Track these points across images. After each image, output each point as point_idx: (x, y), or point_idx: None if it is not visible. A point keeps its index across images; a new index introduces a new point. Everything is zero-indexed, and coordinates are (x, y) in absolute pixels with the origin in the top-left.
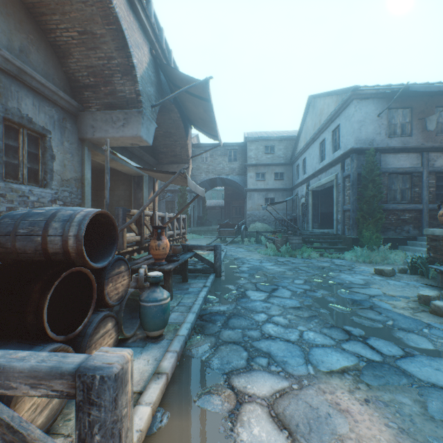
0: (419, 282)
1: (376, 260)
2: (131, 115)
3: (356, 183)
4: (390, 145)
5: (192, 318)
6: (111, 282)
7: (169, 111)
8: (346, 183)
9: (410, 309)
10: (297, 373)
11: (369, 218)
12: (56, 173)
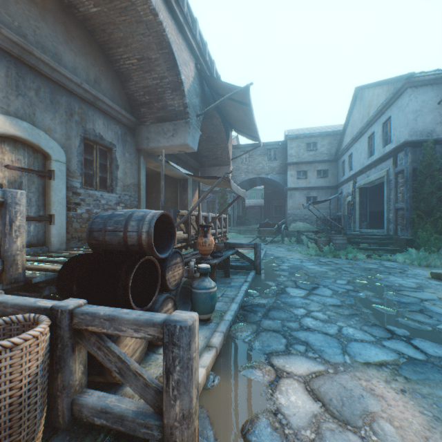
0: None
1: (434, 263)
2: (179, 125)
3: (410, 178)
4: None
5: (235, 307)
6: (170, 270)
7: (211, 117)
8: (398, 179)
9: None
10: (334, 360)
11: (427, 217)
12: (119, 180)
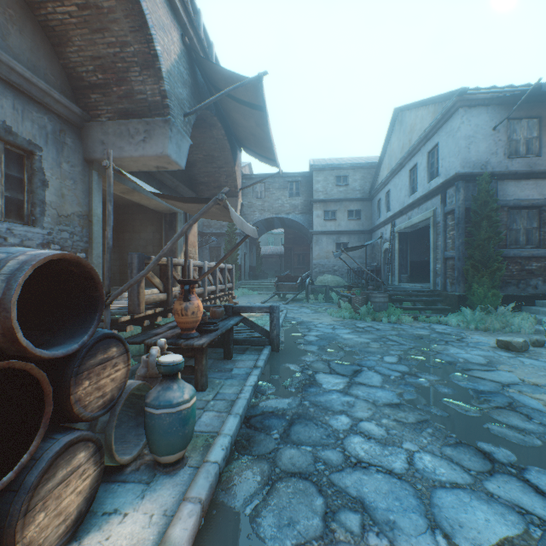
0: None
1: (494, 327)
2: (154, 125)
3: (463, 220)
4: (510, 168)
5: (233, 425)
6: (86, 379)
7: (210, 126)
8: (448, 222)
9: None
10: None
11: (483, 268)
12: (49, 206)
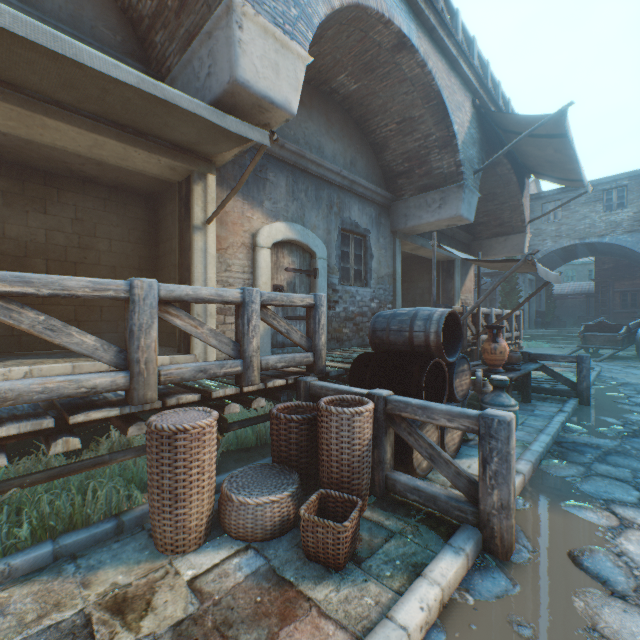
0: None
1: None
2: (448, 192)
3: None
4: None
5: (546, 439)
6: (457, 378)
7: (493, 165)
8: None
9: None
10: None
11: None
12: (373, 271)
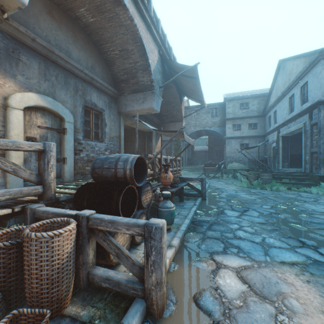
0: None
1: None
2: (147, 95)
3: (323, 129)
4: None
5: (188, 221)
6: (144, 195)
7: (169, 87)
8: (313, 130)
9: None
10: (258, 259)
11: None
12: (107, 134)
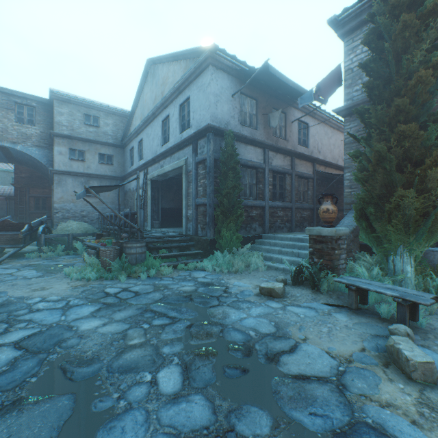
0: (320, 302)
1: (242, 268)
2: None
3: (213, 170)
4: (242, 133)
5: None
6: None
7: None
8: (200, 170)
9: (432, 411)
10: None
11: (229, 214)
12: None
